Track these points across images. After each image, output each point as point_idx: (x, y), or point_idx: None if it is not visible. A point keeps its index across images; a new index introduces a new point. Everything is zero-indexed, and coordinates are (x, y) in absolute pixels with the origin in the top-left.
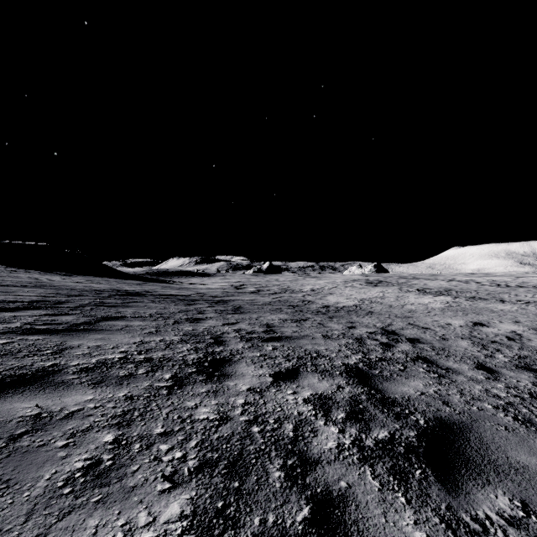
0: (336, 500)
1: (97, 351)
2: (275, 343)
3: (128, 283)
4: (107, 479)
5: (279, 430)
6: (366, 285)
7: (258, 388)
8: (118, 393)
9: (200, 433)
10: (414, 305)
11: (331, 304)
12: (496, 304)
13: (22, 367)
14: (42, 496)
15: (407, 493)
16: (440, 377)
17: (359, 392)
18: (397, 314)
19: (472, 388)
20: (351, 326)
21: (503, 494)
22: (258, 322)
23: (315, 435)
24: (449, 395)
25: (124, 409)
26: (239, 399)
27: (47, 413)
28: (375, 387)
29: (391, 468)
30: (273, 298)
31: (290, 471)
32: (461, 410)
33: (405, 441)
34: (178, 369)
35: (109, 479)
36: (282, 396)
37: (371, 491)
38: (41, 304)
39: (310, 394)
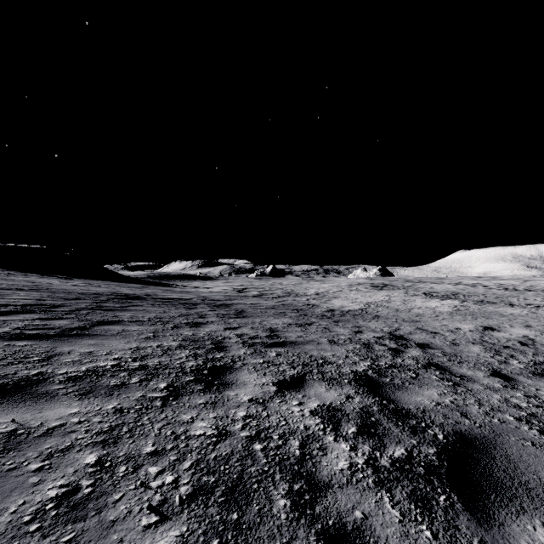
0: (351, 535)
1: (89, 358)
2: (279, 349)
3: (129, 286)
4: (84, 511)
5: (284, 447)
6: (371, 289)
7: (260, 399)
8: (107, 406)
9: (196, 452)
10: (421, 309)
11: (336, 308)
12: (505, 308)
13: (3, 376)
14: (2, 535)
15: (432, 525)
16: (455, 385)
17: (370, 402)
18: (404, 318)
19: (490, 398)
20: (358, 331)
21: (541, 525)
22: (261, 327)
23: (324, 454)
24: (466, 406)
25: (112, 423)
26: (240, 412)
27: (24, 429)
28: (387, 396)
29: (411, 493)
30: (277, 302)
31: (297, 498)
32: (482, 423)
33: (425, 460)
34: (174, 378)
35: (86, 511)
36: (287, 407)
37: (390, 523)
38: (35, 308)
39: (318, 405)
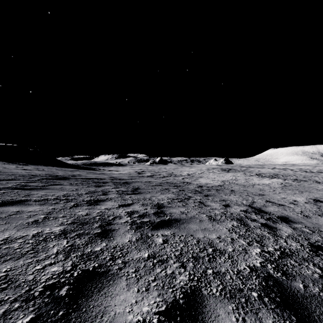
0: None
1: None
2: (165, 231)
3: (65, 170)
4: None
5: None
6: (222, 171)
7: None
8: None
9: None
10: (260, 185)
11: (203, 185)
12: (315, 184)
13: None
14: None
15: None
16: None
17: None
18: (252, 192)
19: None
20: (226, 204)
21: None
22: (151, 202)
23: None
24: None
25: None
26: None
27: None
28: None
29: None
30: (163, 180)
31: None
32: None
33: None
34: None
35: None
36: None
37: None
38: None
39: None
